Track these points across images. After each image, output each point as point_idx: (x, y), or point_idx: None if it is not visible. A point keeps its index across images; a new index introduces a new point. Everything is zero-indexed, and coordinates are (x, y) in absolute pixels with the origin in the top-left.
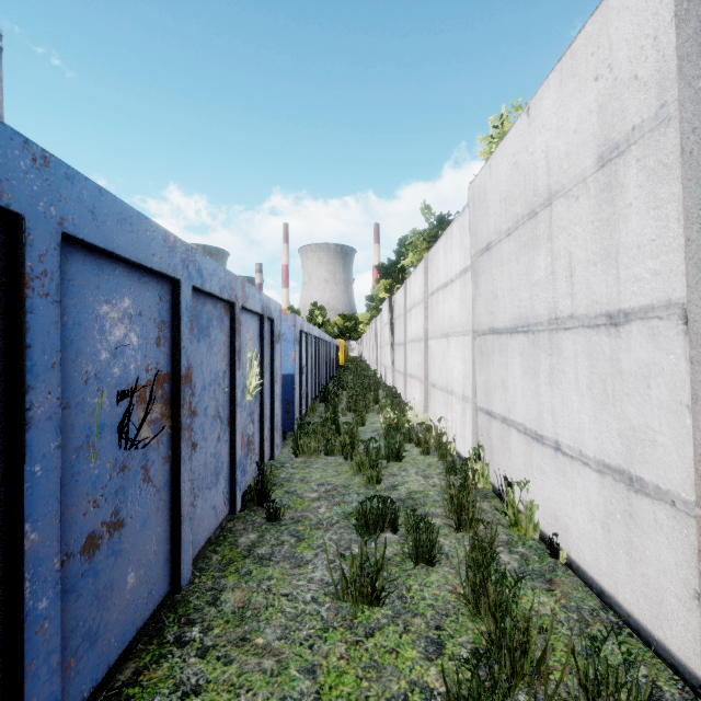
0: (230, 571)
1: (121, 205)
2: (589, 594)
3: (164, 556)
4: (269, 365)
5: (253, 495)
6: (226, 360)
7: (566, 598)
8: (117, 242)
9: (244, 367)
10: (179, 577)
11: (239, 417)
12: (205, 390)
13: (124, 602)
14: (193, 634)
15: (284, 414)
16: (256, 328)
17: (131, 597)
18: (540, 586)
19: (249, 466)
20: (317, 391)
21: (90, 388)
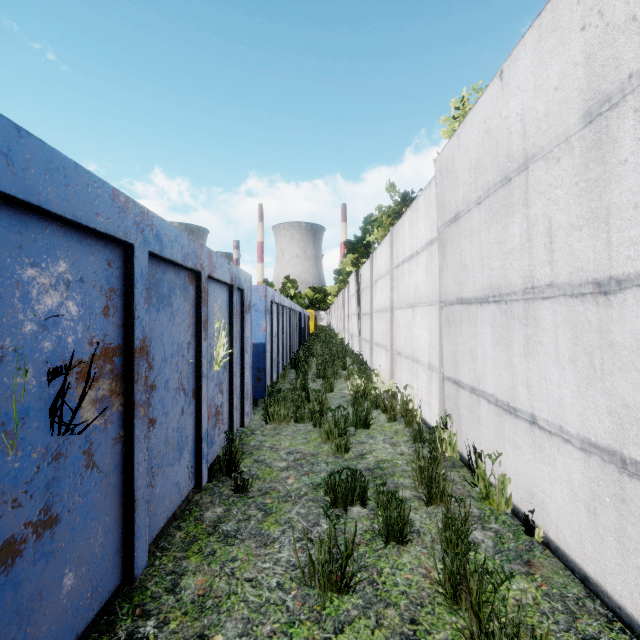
0: (193, 551)
1: (50, 152)
2: (571, 578)
3: (114, 546)
4: (239, 334)
5: (221, 465)
6: (191, 331)
7: (548, 584)
8: (45, 195)
9: (212, 337)
10: (131, 567)
11: (205, 389)
12: (166, 362)
13: (58, 610)
14: (147, 630)
15: (255, 382)
16: (225, 298)
17: (69, 601)
18: (518, 569)
19: (217, 436)
20: (288, 358)
21: (7, 366)
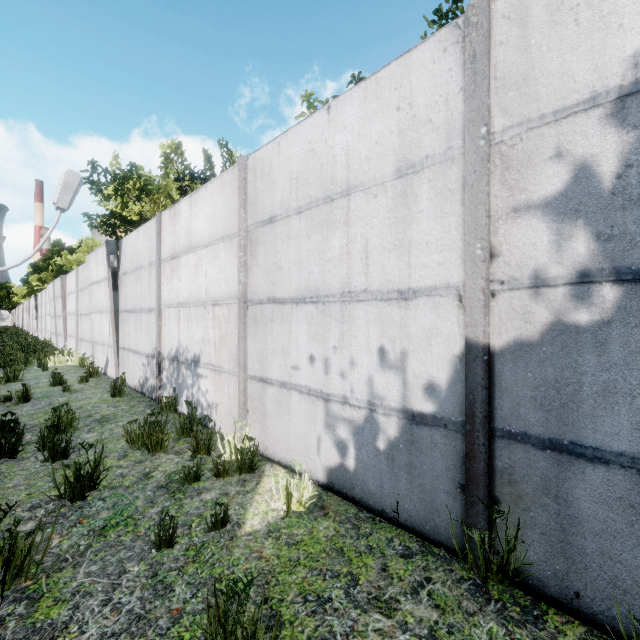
0: None
1: None
2: None
3: None
4: None
5: None
6: None
7: None
8: None
9: None
10: None
11: None
12: None
13: None
14: None
15: None
16: None
17: None
18: None
19: None
20: None
21: None
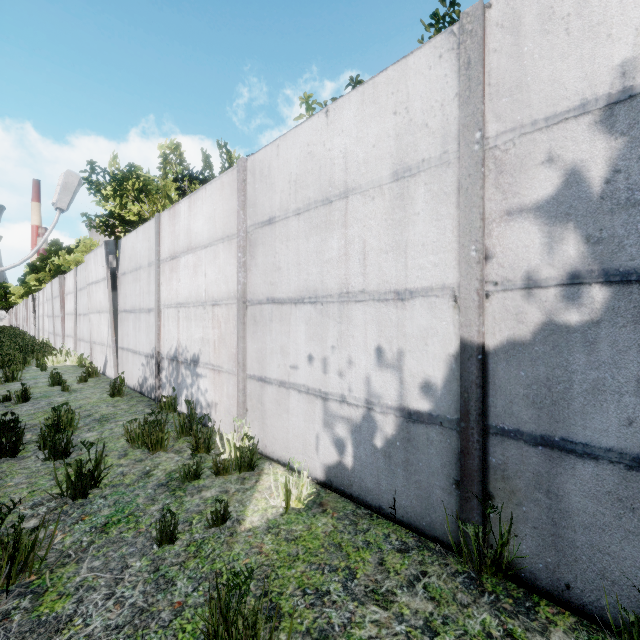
0: None
1: None
2: None
3: None
4: None
5: None
6: None
7: None
8: None
9: None
10: None
11: None
12: None
13: None
14: None
15: None
16: None
17: None
18: None
19: None
20: None
21: None
